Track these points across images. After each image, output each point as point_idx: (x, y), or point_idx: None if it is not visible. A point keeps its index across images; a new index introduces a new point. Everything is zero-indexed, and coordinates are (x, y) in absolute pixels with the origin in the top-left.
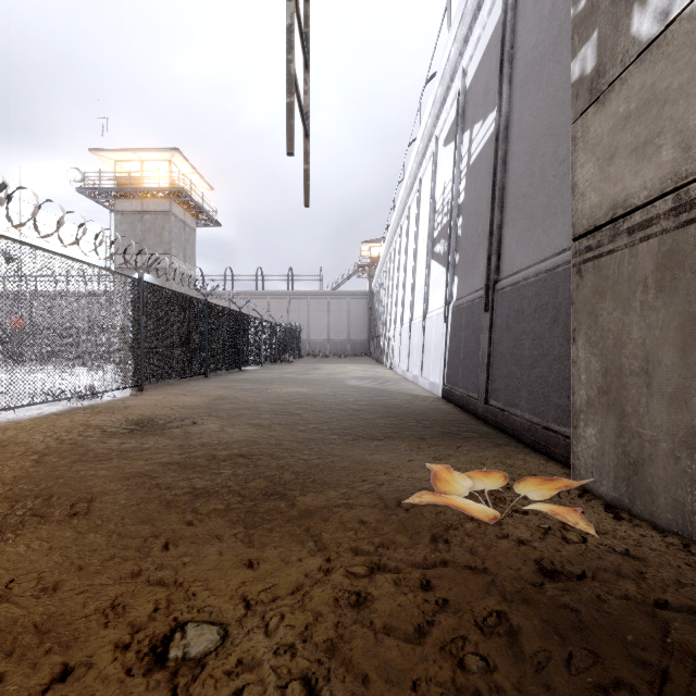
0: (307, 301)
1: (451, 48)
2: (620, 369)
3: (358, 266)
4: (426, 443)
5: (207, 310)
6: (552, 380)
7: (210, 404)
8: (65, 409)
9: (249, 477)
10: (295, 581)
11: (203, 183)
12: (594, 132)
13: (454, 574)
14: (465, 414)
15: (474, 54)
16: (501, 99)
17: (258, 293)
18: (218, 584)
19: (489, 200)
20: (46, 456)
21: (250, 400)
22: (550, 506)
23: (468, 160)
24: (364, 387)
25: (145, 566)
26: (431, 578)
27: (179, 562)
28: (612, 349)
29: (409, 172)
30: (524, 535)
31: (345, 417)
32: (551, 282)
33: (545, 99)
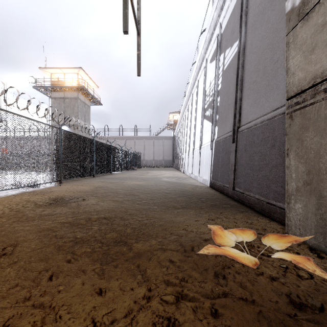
0: (143, 141)
1: (214, 13)
2: (319, 170)
3: (167, 124)
4: (204, 210)
5: (94, 144)
6: (272, 177)
7: (93, 190)
8: (20, 192)
9: (107, 231)
10: (127, 306)
11: (94, 84)
12: (301, 37)
13: (232, 305)
14: (222, 195)
15: (226, 15)
16: (241, 34)
17: (120, 137)
18: (77, 308)
19: (235, 86)
20: (0, 218)
21: (114, 188)
22: (289, 254)
23: (222, 68)
24: (171, 181)
25: (34, 293)
26: (217, 307)
27: (56, 290)
28: (313, 159)
29: (192, 77)
30: (273, 273)
31: (161, 196)
32: (271, 125)
33: (266, 30)
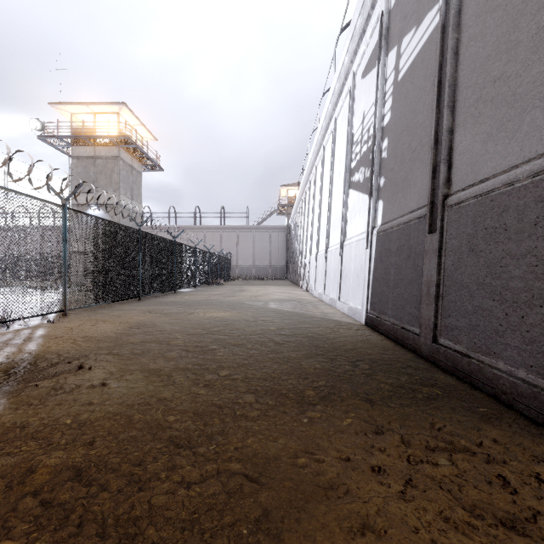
0: (236, 234)
1: None
2: None
3: (278, 206)
4: (381, 413)
5: (140, 238)
6: None
7: (122, 334)
8: None
9: None
10: None
11: (148, 134)
12: None
13: None
14: (403, 351)
15: None
16: None
17: (196, 227)
18: None
19: (434, 103)
20: None
21: (167, 329)
22: None
23: (395, 77)
24: (285, 311)
25: None
26: None
27: None
28: None
29: (325, 114)
30: None
31: (265, 355)
32: None
33: None
